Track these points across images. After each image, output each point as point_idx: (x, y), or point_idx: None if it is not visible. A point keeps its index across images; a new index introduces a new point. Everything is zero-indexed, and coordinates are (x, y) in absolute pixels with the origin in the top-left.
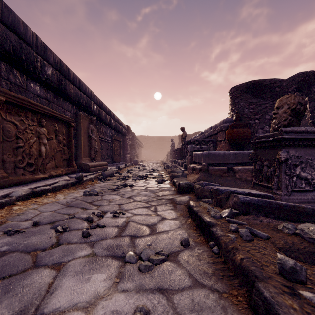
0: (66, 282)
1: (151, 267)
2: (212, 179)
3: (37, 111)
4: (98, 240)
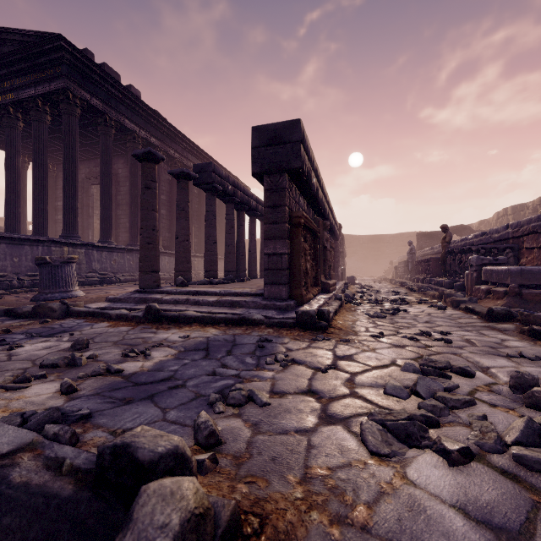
0: (480, 359)
1: (539, 360)
2: (529, 307)
3: (307, 227)
4: (461, 347)
